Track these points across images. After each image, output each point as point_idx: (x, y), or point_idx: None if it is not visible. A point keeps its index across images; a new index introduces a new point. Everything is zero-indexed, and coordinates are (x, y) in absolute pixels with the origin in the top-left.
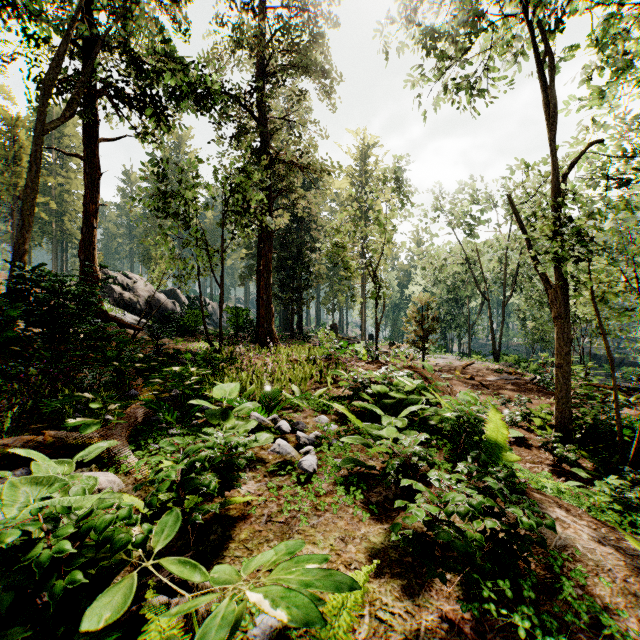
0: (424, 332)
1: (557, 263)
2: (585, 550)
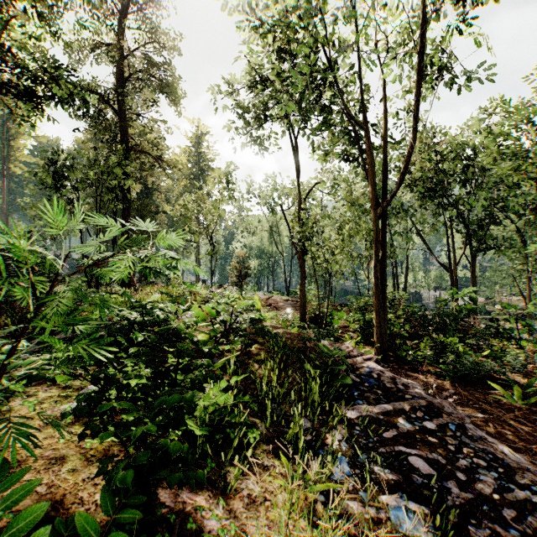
0: (242, 276)
1: (301, 241)
2: (273, 326)
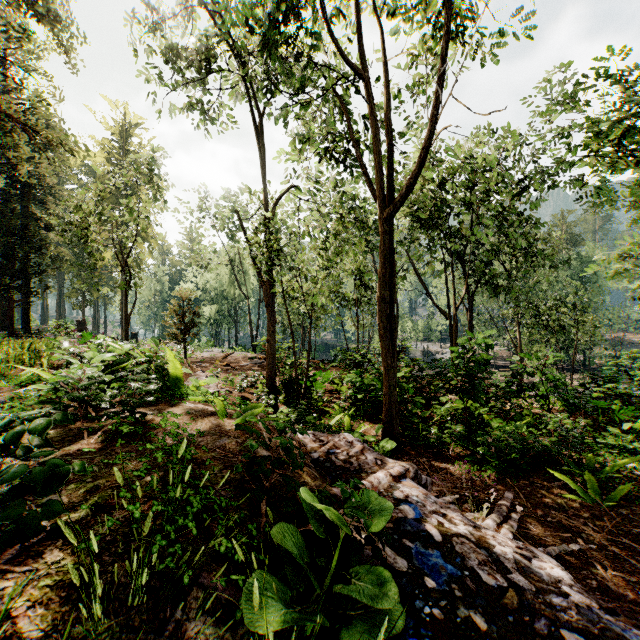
0: (185, 325)
1: (268, 266)
2: (195, 411)
